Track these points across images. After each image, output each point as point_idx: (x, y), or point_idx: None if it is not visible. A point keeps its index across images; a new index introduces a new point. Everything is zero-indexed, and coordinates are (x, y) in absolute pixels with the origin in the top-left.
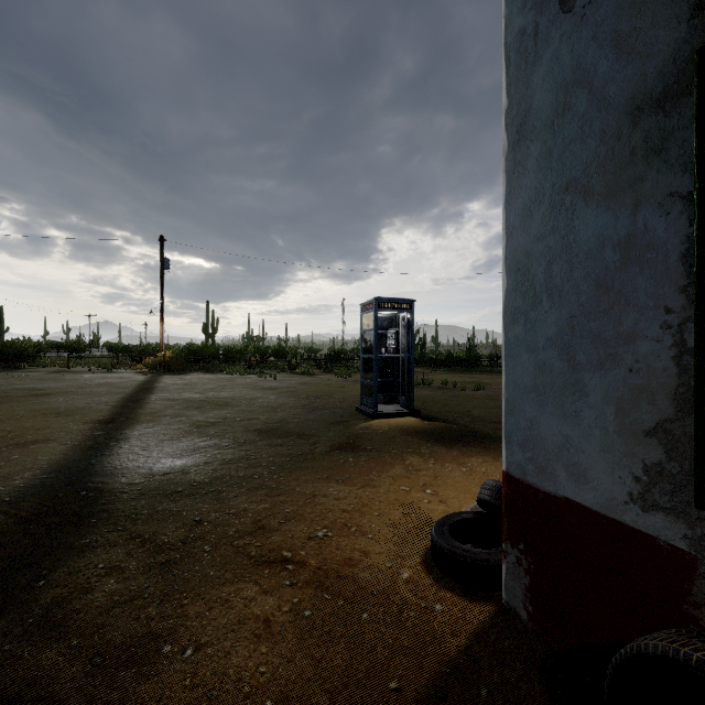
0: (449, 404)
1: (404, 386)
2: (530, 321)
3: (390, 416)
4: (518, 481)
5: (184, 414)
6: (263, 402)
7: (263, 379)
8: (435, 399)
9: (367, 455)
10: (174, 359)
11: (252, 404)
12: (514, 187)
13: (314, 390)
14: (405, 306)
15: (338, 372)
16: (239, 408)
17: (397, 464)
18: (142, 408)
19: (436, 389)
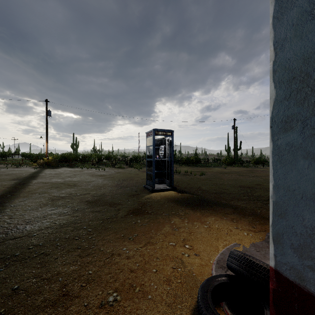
0: (190, 183)
1: (168, 174)
2: (311, 126)
3: (161, 191)
4: (292, 284)
5: (47, 192)
6: (95, 183)
7: (98, 170)
8: (183, 180)
9: (148, 217)
10: (53, 161)
11: (88, 185)
12: (287, 0)
13: (123, 176)
14: (169, 133)
15: (135, 167)
16: (81, 187)
17: (166, 223)
18: (24, 188)
19: (182, 175)
